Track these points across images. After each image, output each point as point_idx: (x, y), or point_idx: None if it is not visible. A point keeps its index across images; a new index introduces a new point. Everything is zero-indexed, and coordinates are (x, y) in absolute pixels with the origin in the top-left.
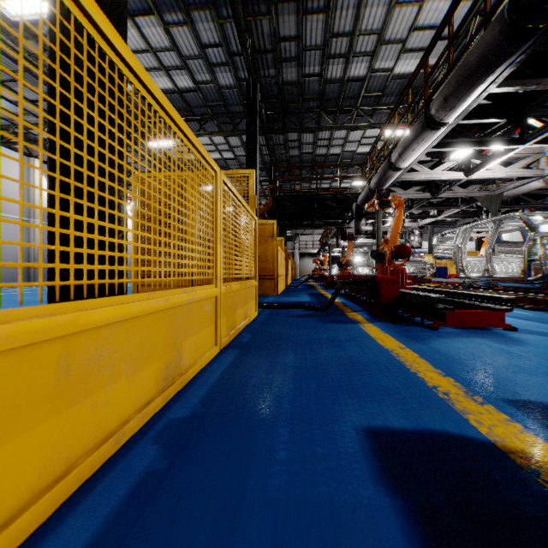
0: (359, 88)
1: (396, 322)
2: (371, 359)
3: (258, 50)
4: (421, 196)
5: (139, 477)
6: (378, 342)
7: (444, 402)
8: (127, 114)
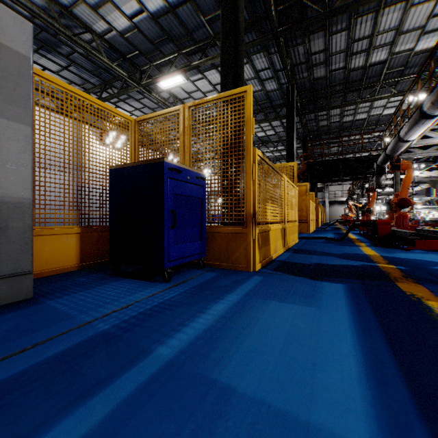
0: (380, 68)
1: (385, 247)
2: (355, 255)
3: (295, 64)
4: None
5: (279, 264)
6: (364, 252)
7: (374, 264)
8: (270, 178)
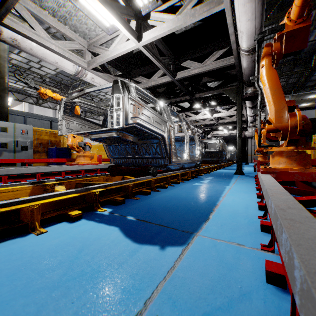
0: None
1: None
2: None
3: None
4: None
5: None
6: None
7: None
8: None
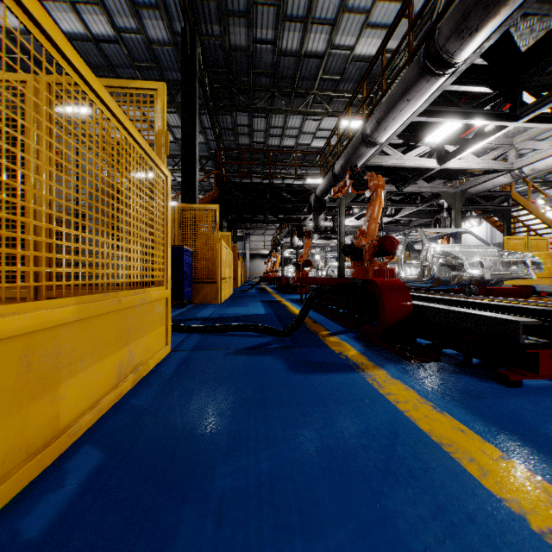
0: (316, 67)
1: (420, 362)
2: None
3: None
4: (386, 189)
5: None
6: (473, 472)
7: None
8: None
